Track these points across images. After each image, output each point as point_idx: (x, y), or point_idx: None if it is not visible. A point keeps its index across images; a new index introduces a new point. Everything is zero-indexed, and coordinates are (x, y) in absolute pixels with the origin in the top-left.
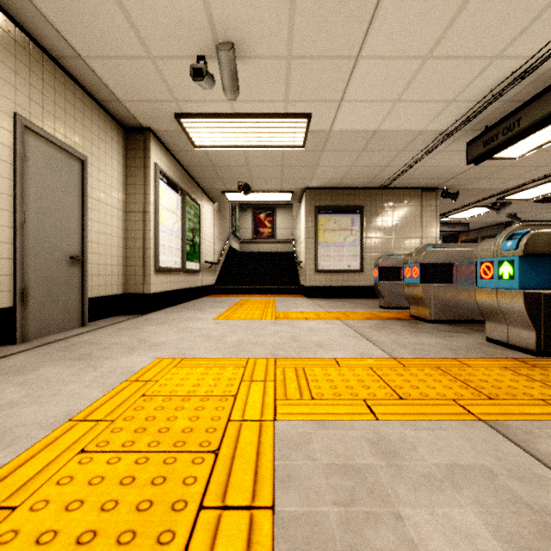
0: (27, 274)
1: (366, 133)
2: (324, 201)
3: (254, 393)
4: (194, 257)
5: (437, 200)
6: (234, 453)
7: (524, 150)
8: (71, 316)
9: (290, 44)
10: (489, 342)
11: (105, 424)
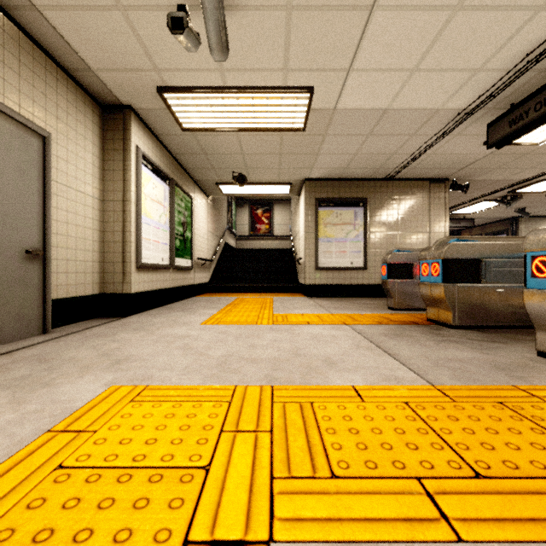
0: None
1: (375, 113)
2: (325, 194)
3: (238, 459)
4: (185, 253)
5: (446, 192)
6: None
7: None
8: (27, 322)
9: None
10: (542, 357)
11: None
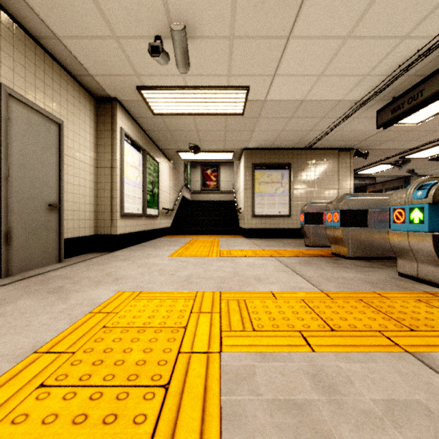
0: (11, 219)
1: (294, 103)
2: (259, 159)
3: (202, 324)
4: (153, 205)
5: (351, 158)
6: (183, 387)
7: (424, 117)
8: (49, 254)
9: (232, 25)
10: (400, 276)
11: (66, 356)
